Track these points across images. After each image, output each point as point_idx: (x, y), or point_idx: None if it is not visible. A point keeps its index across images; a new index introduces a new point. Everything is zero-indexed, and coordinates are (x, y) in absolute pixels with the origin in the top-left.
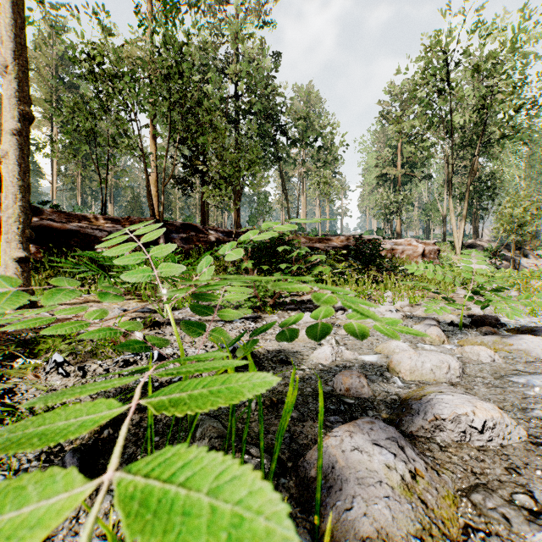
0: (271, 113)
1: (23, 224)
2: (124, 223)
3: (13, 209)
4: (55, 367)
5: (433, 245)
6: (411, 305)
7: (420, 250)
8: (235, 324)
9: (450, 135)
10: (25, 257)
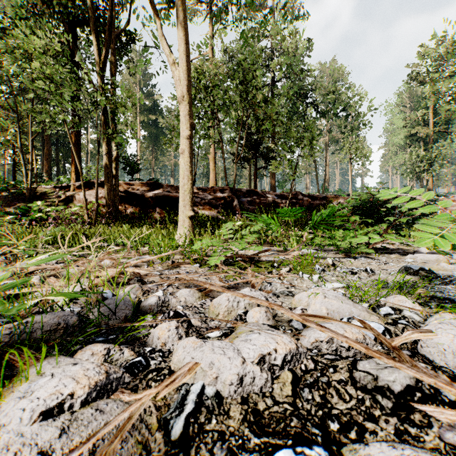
0: (303, 93)
1: (191, 195)
2: (209, 192)
3: (187, 185)
4: (322, 271)
5: None
6: None
7: None
8: (364, 260)
9: None
10: (194, 215)
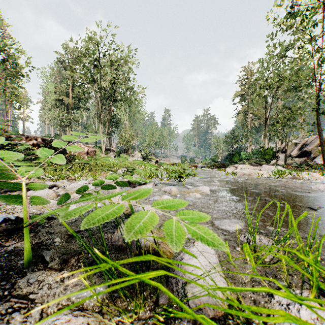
0: None
1: None
2: None
3: None
4: None
5: (92, 148)
6: (94, 180)
7: (86, 150)
8: None
9: (100, 91)
10: None
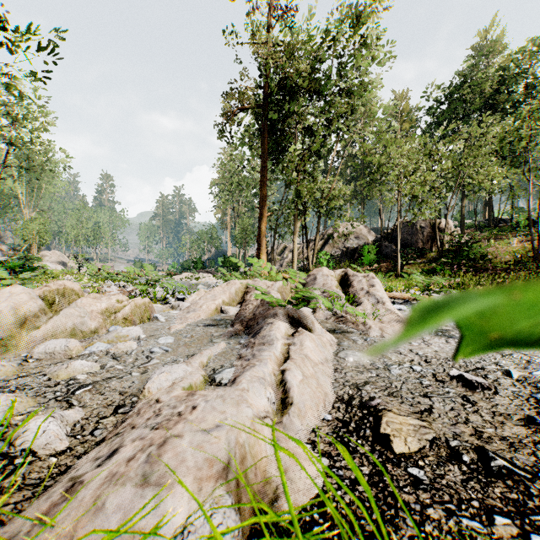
0: None
1: None
2: None
3: None
4: None
5: None
6: None
7: None
8: None
9: None
10: None
